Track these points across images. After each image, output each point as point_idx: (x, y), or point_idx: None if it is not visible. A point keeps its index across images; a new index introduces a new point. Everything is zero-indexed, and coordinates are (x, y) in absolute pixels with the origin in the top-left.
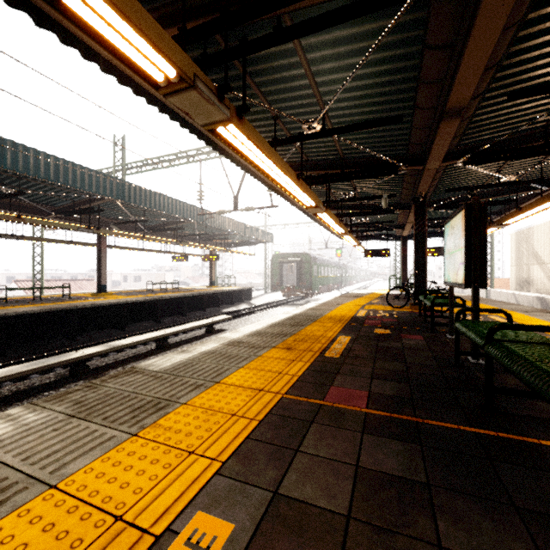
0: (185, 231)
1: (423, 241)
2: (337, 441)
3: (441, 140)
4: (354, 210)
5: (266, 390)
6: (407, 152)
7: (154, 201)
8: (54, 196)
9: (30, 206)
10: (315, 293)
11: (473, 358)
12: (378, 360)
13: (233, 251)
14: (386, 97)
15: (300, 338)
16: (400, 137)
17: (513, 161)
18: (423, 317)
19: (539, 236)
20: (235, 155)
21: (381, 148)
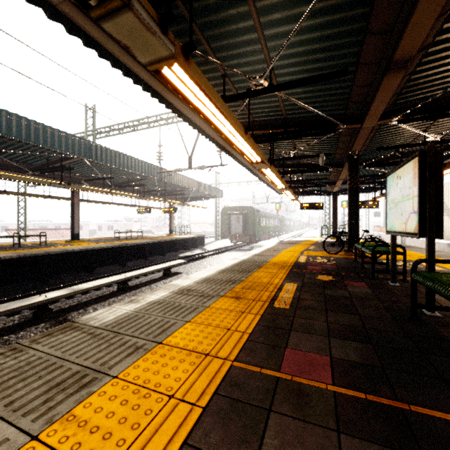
0: (147, 187)
1: (356, 194)
2: (307, 449)
3: (382, 96)
4: (293, 169)
5: (213, 354)
6: (346, 111)
7: (118, 160)
8: (30, 155)
9: (10, 164)
10: (258, 240)
11: (428, 310)
12: (330, 312)
13: (188, 204)
14: (331, 52)
15: (248, 285)
16: (340, 97)
17: (439, 122)
18: (359, 263)
19: (448, 192)
20: (187, 115)
21: (322, 108)
